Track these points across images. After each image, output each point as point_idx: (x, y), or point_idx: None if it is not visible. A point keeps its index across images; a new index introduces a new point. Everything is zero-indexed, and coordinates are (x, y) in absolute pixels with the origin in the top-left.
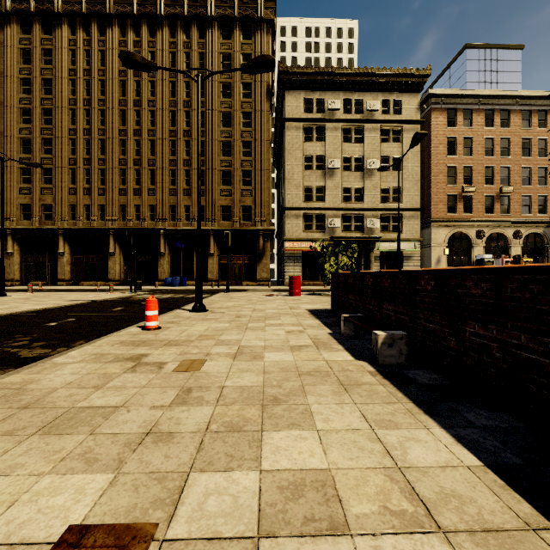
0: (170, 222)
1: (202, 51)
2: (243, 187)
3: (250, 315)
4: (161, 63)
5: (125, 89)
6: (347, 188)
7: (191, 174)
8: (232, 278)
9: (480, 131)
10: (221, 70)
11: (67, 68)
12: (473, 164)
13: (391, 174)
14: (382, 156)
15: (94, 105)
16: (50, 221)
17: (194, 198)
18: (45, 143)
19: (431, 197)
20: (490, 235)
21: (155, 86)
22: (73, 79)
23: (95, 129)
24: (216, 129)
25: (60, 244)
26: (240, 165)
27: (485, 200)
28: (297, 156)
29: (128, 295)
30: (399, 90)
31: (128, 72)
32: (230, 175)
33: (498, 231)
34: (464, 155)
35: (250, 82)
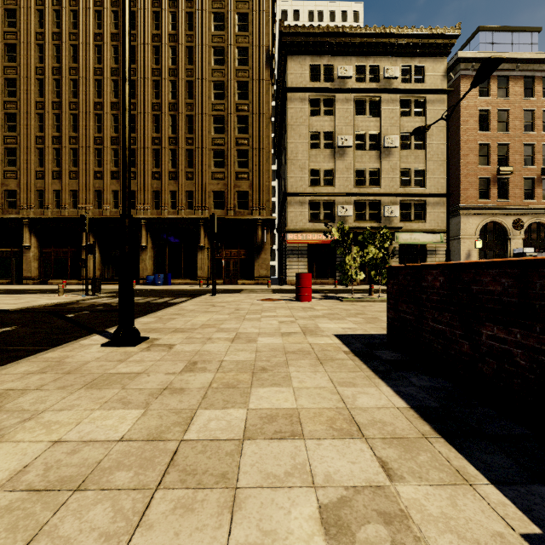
0: (153, 210)
1: (190, 11)
2: (238, 170)
3: (220, 360)
4: (143, 24)
5: (100, 56)
6: (360, 170)
7: (177, 154)
8: (226, 276)
9: (518, 102)
10: (212, 32)
11: (34, 31)
12: (510, 141)
13: (412, 154)
14: (402, 133)
15: (65, 74)
16: (14, 209)
17: (181, 182)
18: (8, 118)
19: (460, 180)
20: (529, 226)
21: (135, 51)
22: (41, 44)
23: (66, 102)
24: (206, 101)
25: (25, 236)
26: (234, 143)
27: (523, 184)
28: (302, 133)
29: (76, 299)
30: (421, 54)
31: (104, 35)
32: (223, 156)
33: (539, 220)
34: (498, 131)
35: (246, 47)
